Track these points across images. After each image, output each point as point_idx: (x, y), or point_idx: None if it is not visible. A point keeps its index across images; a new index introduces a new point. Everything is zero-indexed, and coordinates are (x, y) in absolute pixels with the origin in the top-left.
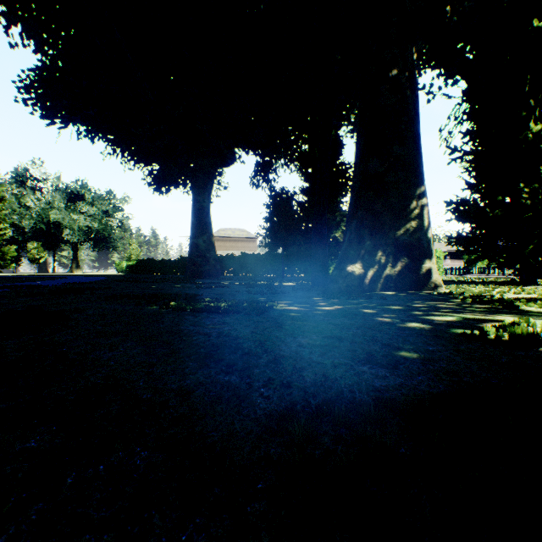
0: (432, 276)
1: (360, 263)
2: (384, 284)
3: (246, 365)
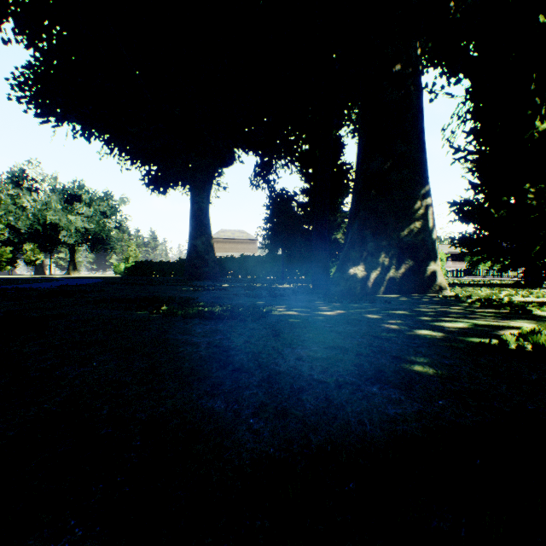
0: (437, 278)
1: (362, 265)
2: (388, 286)
3: (235, 385)
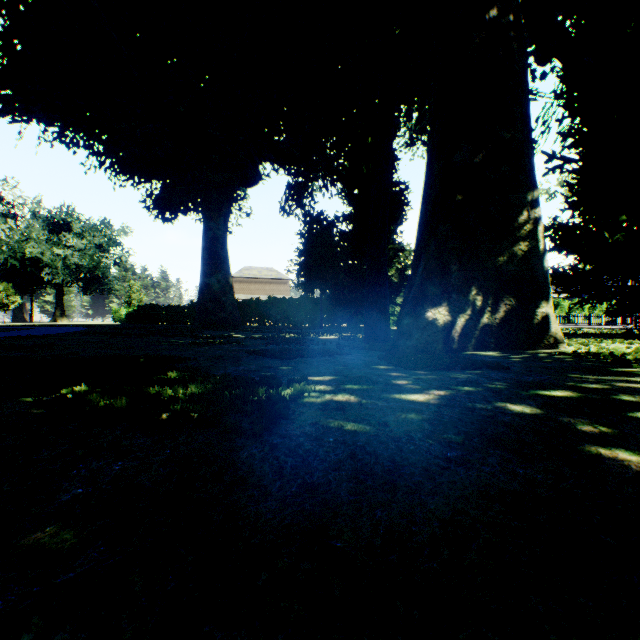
0: (550, 327)
1: (445, 307)
2: (481, 339)
3: None
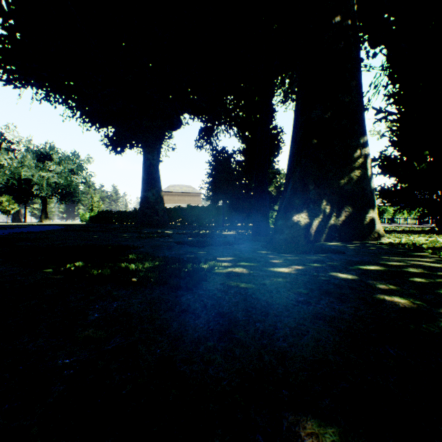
0: (375, 226)
1: (305, 213)
2: (329, 234)
3: None
